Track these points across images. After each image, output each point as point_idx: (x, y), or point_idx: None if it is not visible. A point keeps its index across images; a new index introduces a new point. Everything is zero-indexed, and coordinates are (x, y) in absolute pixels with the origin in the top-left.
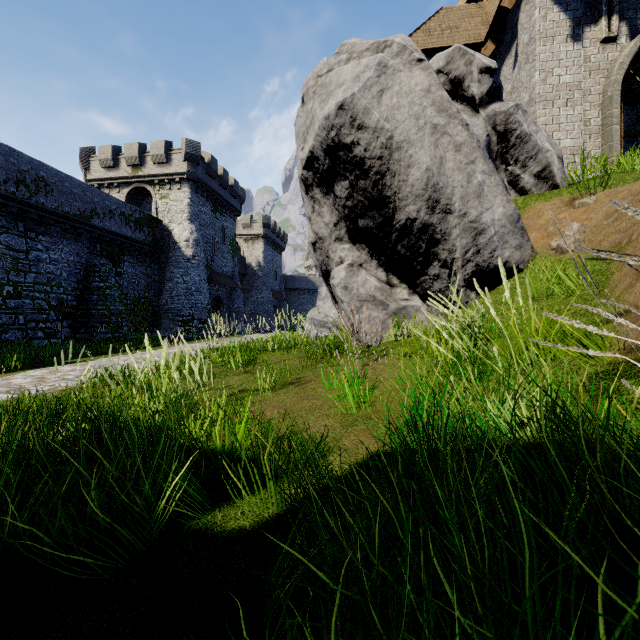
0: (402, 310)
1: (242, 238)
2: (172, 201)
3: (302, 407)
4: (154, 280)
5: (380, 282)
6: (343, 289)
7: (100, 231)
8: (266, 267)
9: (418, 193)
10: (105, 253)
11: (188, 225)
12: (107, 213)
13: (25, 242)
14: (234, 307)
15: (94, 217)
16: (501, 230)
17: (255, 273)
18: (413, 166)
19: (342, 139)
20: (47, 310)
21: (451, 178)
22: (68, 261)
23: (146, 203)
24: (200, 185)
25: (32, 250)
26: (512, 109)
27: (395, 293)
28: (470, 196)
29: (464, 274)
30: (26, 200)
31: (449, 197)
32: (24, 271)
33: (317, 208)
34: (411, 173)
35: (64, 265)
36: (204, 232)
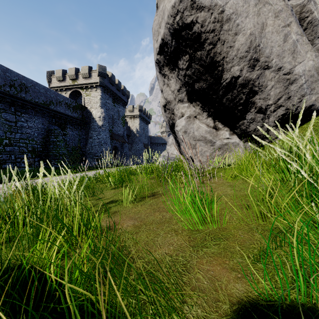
0: (225, 146)
1: (128, 117)
2: (92, 97)
3: (153, 219)
4: (83, 138)
5: (209, 127)
6: (183, 133)
7: (54, 112)
8: (140, 132)
9: (242, 55)
10: (57, 123)
11: (100, 109)
12: (58, 103)
13: (15, 117)
14: (124, 152)
15: (51, 105)
16: (310, 79)
17: (135, 135)
18: (239, 33)
19: (184, 20)
20: (26, 152)
21: (270, 39)
22: (38, 127)
23: (80, 99)
24: (106, 89)
25: (18, 121)
26: (306, 1)
27: (219, 134)
28: (285, 53)
29: (275, 117)
30: (15, 95)
31: (267, 55)
32: (14, 132)
33: (166, 81)
34: (237, 39)
35: (35, 129)
36: (108, 113)
